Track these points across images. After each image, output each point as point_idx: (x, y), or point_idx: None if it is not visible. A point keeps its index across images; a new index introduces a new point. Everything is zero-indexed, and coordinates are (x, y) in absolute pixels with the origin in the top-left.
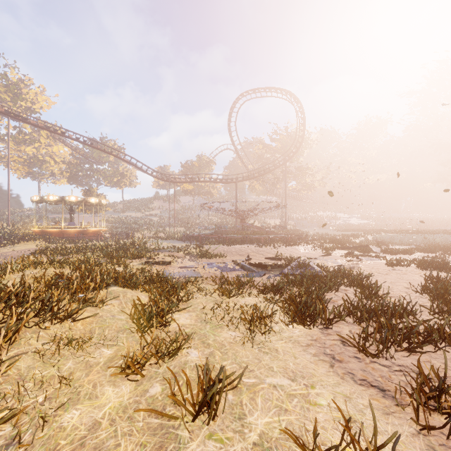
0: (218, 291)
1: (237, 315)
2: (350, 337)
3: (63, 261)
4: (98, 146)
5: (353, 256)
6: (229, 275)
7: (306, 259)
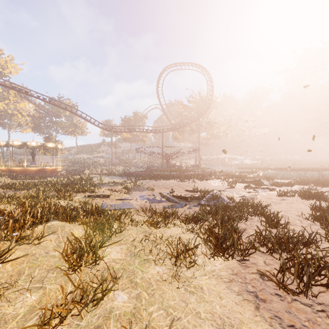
0: (147, 222)
1: (164, 247)
2: (269, 272)
3: (13, 197)
4: (55, 103)
5: (251, 188)
6: (157, 206)
7: (217, 192)
